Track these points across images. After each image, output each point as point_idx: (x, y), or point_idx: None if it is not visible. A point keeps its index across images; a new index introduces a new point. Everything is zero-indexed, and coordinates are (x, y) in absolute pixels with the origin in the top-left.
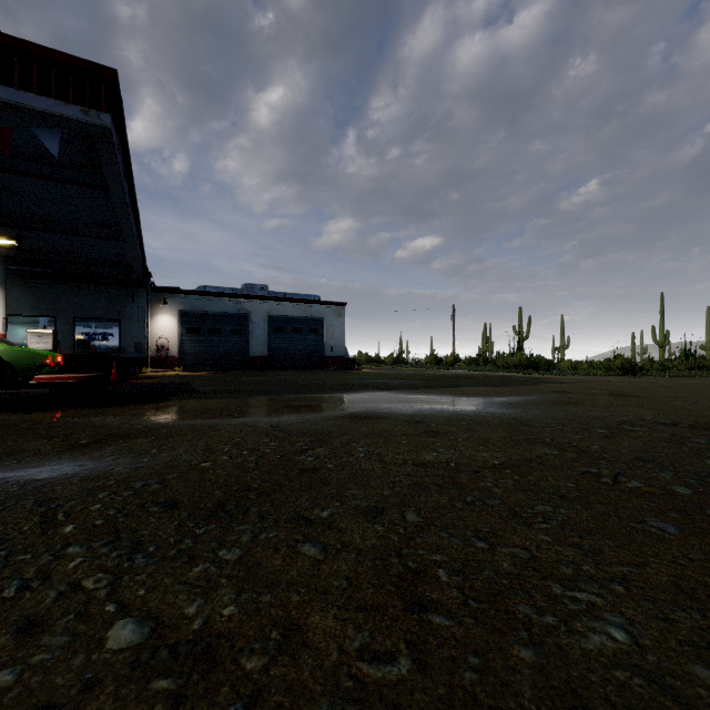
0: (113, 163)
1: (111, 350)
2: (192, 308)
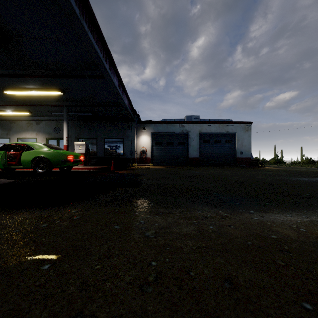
0: None
1: (119, 154)
2: (157, 131)
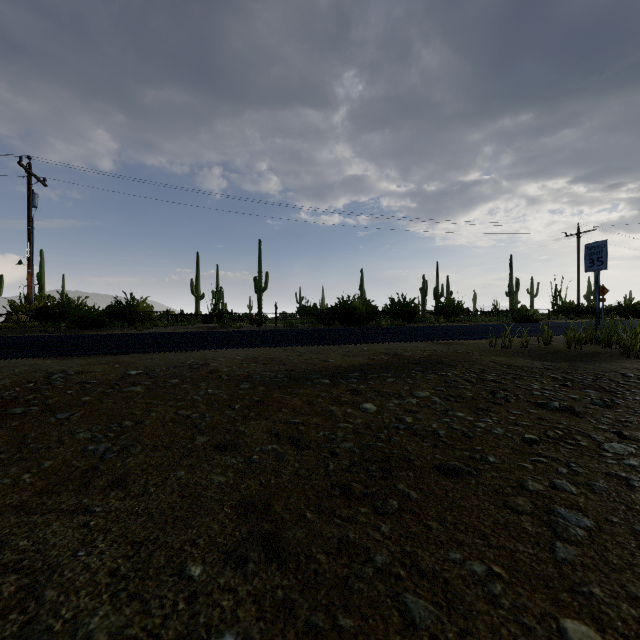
0: None
1: None
2: None
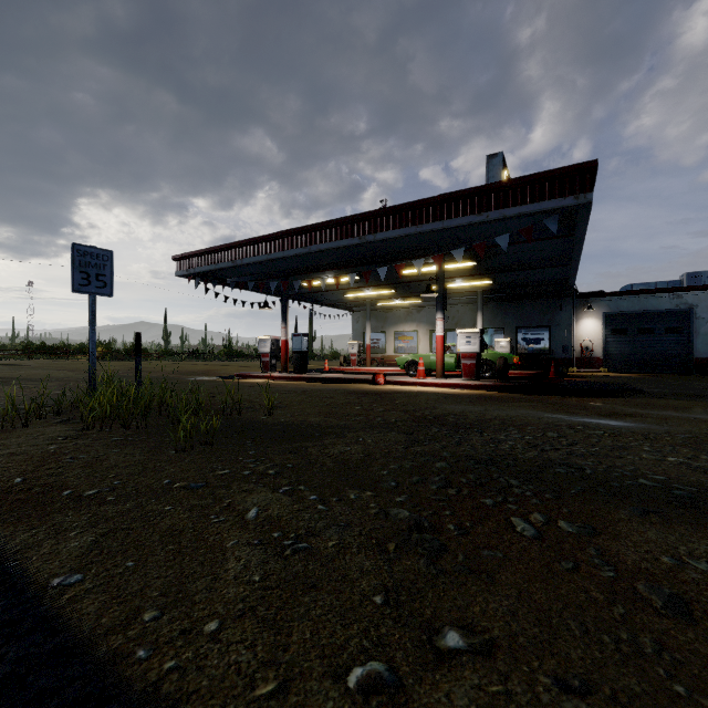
0: (585, 220)
1: (542, 352)
2: (617, 310)
